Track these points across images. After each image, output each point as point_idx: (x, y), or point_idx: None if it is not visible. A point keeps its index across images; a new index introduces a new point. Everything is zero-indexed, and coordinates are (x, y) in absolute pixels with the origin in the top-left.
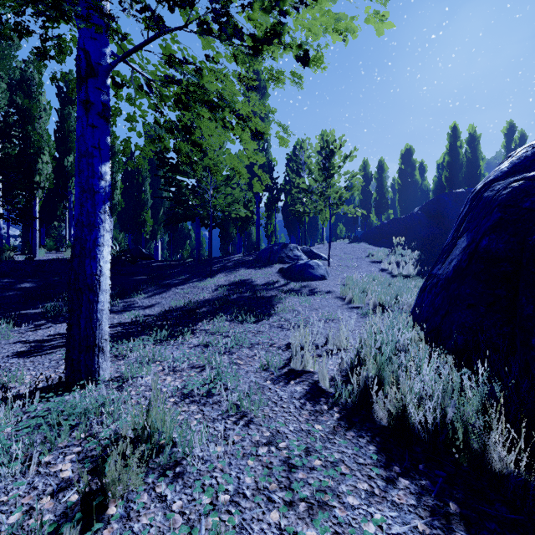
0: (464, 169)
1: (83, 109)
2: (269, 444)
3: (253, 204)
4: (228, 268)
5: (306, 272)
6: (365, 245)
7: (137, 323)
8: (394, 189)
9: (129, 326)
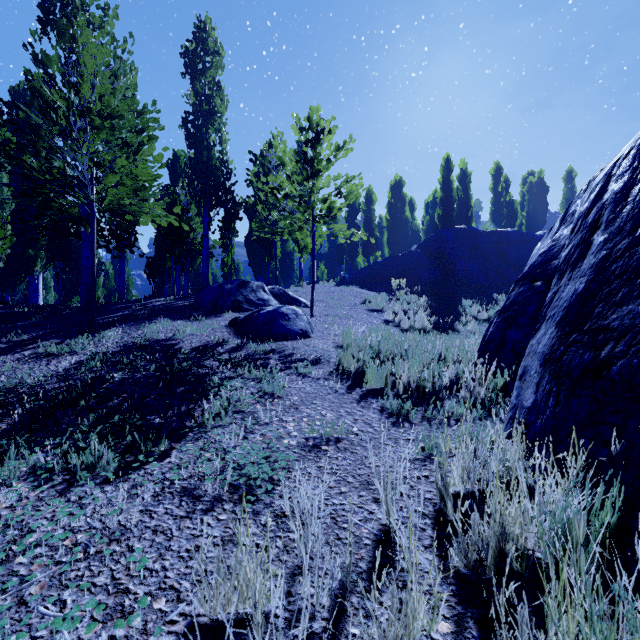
0: (455, 209)
1: None
2: None
3: (199, 224)
4: (136, 319)
5: (276, 325)
6: (357, 289)
7: None
8: (381, 228)
9: None
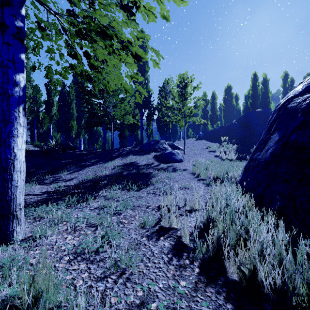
0: (260, 98)
1: None
2: (141, 305)
3: (139, 116)
4: (123, 155)
5: (170, 157)
6: (205, 141)
7: (58, 192)
8: (221, 109)
9: (52, 194)
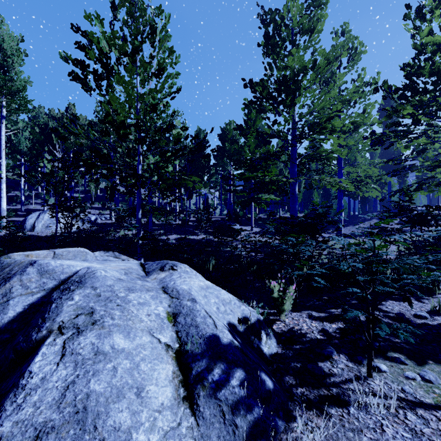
0: None
1: (339, 192)
2: None
3: (385, 179)
4: (367, 220)
5: None
6: None
7: None
8: None
9: None
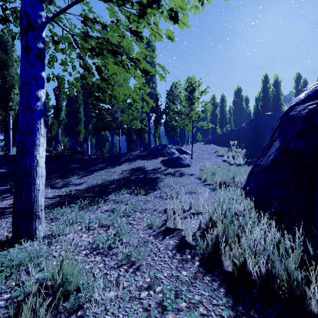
0: (271, 101)
1: (24, 53)
2: (149, 288)
3: (146, 121)
4: (130, 160)
5: (178, 162)
6: (213, 145)
7: (70, 195)
8: (230, 112)
9: (65, 197)
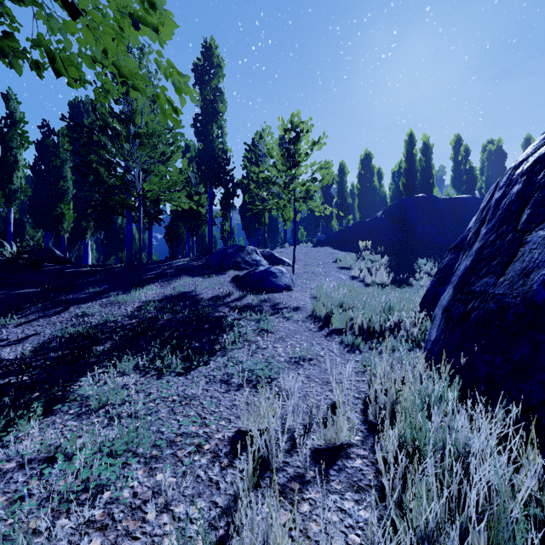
0: (418, 177)
1: None
2: None
3: (205, 200)
4: (166, 276)
5: (267, 281)
6: (330, 249)
7: None
8: (353, 195)
9: None
